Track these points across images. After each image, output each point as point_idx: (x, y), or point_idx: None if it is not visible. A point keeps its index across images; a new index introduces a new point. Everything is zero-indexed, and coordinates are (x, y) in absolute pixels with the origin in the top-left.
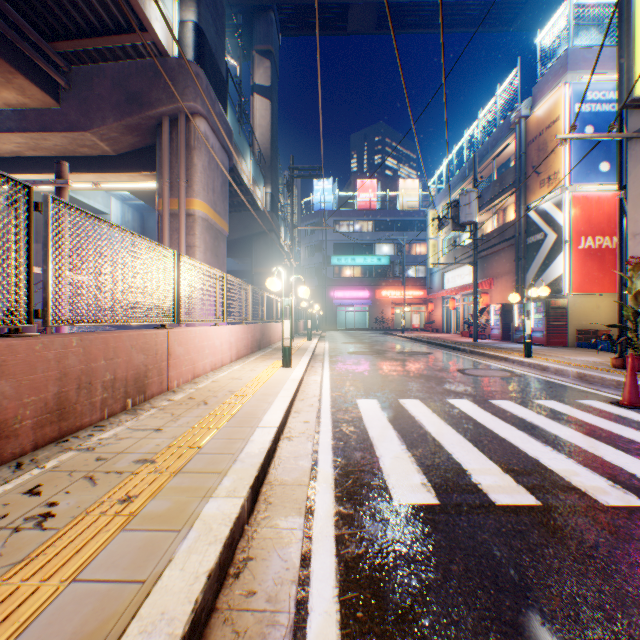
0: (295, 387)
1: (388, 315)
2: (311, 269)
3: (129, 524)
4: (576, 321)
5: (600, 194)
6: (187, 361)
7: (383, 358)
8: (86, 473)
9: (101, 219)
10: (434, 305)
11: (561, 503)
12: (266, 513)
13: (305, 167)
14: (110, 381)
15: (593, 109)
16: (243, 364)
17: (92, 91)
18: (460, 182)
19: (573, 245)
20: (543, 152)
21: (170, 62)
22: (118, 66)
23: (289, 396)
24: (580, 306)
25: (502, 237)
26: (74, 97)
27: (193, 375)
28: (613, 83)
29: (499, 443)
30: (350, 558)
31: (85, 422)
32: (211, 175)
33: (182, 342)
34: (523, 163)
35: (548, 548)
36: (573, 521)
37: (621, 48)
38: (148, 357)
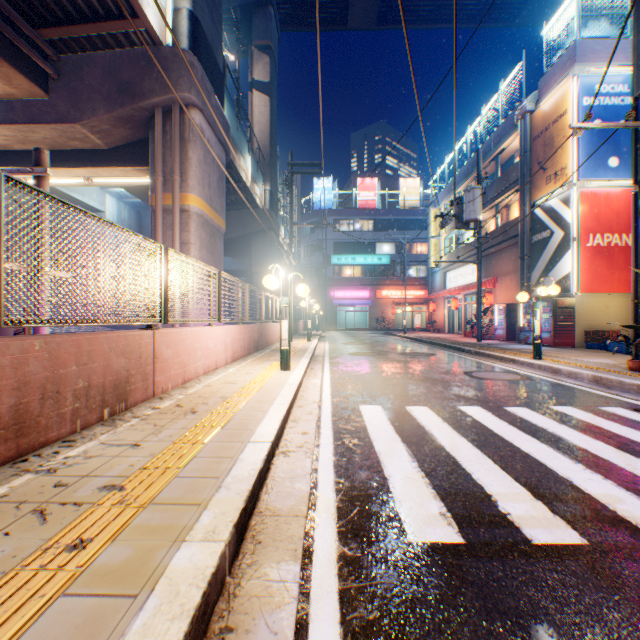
0: (293, 393)
1: (389, 315)
2: (311, 269)
3: (72, 585)
4: (584, 321)
5: (609, 190)
6: (176, 364)
7: (385, 359)
8: (37, 505)
9: (71, 205)
10: (436, 305)
11: (612, 542)
12: (254, 557)
13: (305, 163)
14: (83, 389)
15: (602, 102)
16: (239, 366)
17: (82, 81)
18: (462, 180)
19: (581, 243)
20: (549, 147)
21: (163, 51)
22: (109, 55)
23: (286, 403)
24: (588, 306)
25: (506, 235)
26: (63, 87)
27: (183, 379)
28: (622, 76)
29: (523, 459)
30: (359, 628)
31: (51, 437)
32: (207, 169)
33: (171, 344)
34: (528, 159)
35: (611, 611)
36: (633, 569)
37: (639, 31)
38: (130, 361)
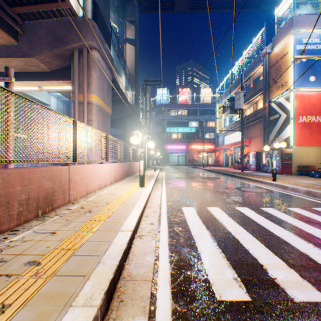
0: (145, 200)
1: (195, 158)
2: (156, 134)
3: None
4: (297, 161)
5: (310, 93)
6: (82, 184)
7: (194, 181)
8: None
9: (16, 94)
10: (219, 153)
11: None
12: (117, 313)
13: (152, 80)
14: (25, 200)
15: (306, 48)
16: (117, 185)
17: (36, 35)
18: (233, 89)
19: (295, 120)
20: (279, 71)
21: (78, 19)
22: (50, 21)
23: (141, 206)
24: (299, 153)
25: (256, 117)
26: (26, 38)
27: (86, 192)
28: (317, 34)
29: (277, 240)
30: None
31: (3, 228)
32: (101, 82)
33: (79, 173)
34: (267, 77)
35: None
36: None
37: None
38: (55, 183)
